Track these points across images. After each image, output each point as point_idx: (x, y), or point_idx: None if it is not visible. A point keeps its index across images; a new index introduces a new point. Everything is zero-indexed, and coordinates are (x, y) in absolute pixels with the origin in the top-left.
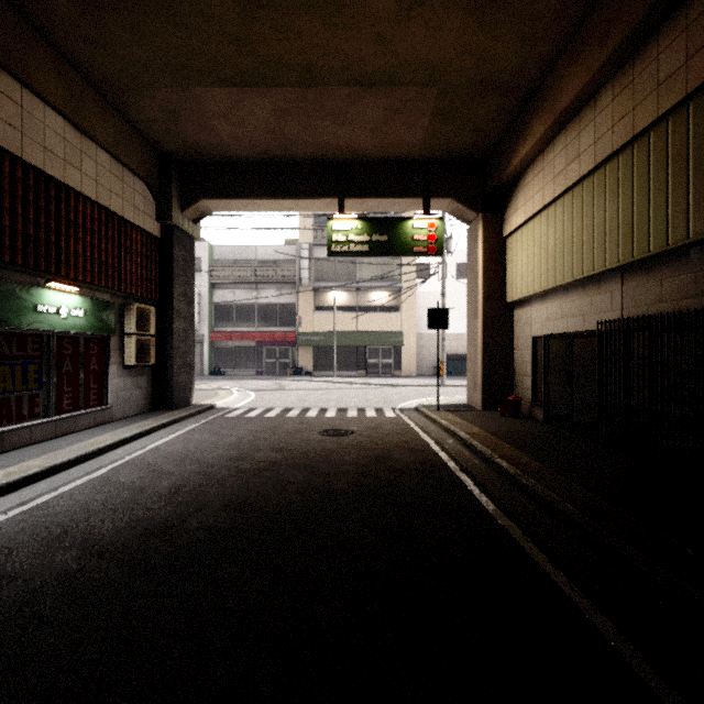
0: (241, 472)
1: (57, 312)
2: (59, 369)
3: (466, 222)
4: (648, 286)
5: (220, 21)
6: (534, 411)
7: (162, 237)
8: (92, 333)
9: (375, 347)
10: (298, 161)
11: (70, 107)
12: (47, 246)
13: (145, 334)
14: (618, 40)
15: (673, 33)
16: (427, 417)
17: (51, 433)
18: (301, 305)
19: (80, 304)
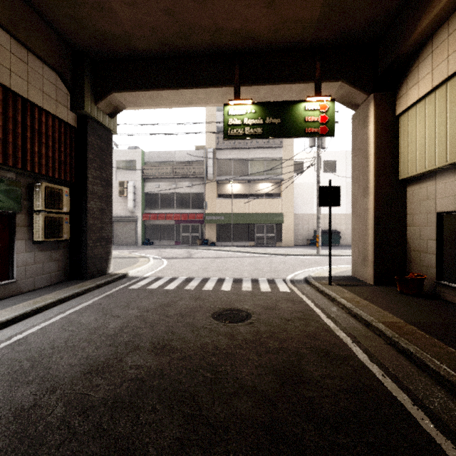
0: (83, 412)
1: None
2: None
3: (353, 107)
4: None
5: None
6: (440, 291)
7: (77, 126)
8: None
9: (262, 224)
10: (197, 52)
11: None
12: None
13: (60, 212)
14: None
15: None
16: (322, 293)
17: None
18: (207, 193)
19: None
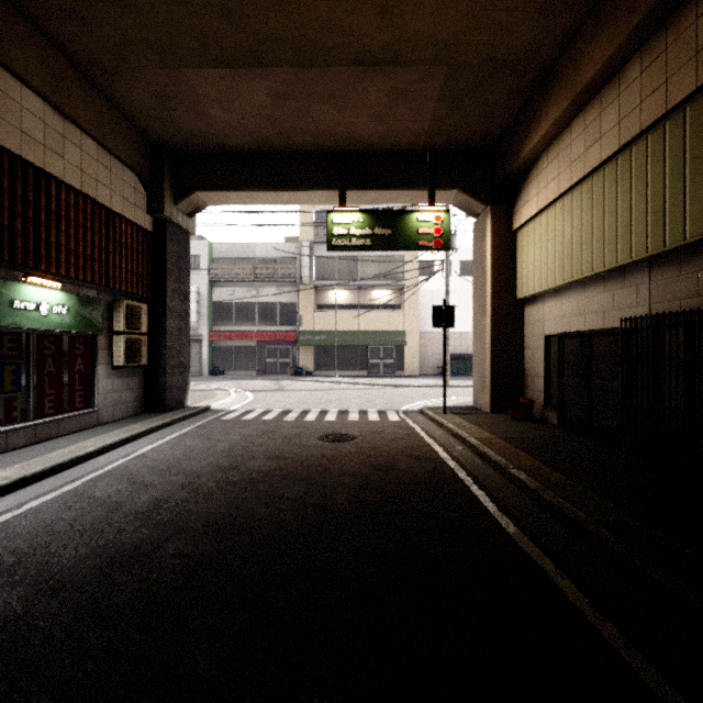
0: (231, 484)
1: (37, 309)
2: (40, 369)
3: (474, 215)
4: (682, 278)
5: None
6: (547, 415)
7: (154, 231)
8: (77, 332)
9: (377, 346)
10: (297, 151)
11: (51, 88)
12: (25, 238)
13: (136, 333)
14: (650, 3)
15: None
16: (433, 420)
17: (30, 439)
18: (302, 303)
19: (63, 300)
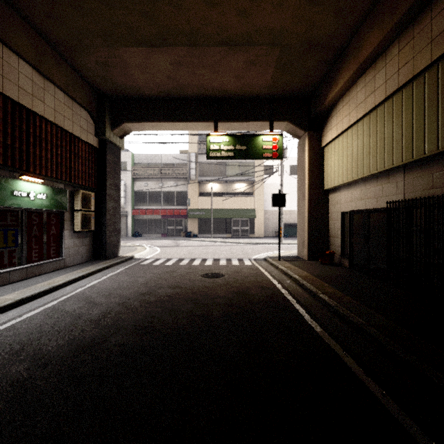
0: (148, 303)
1: (28, 196)
2: (29, 233)
3: (297, 137)
4: (423, 177)
5: (134, 0)
6: (342, 261)
7: (99, 147)
8: (52, 210)
9: (238, 218)
10: (188, 97)
11: (36, 60)
12: (20, 152)
13: (88, 211)
14: (404, 10)
15: (443, 4)
16: (272, 265)
17: (23, 276)
18: (190, 192)
19: (44, 190)
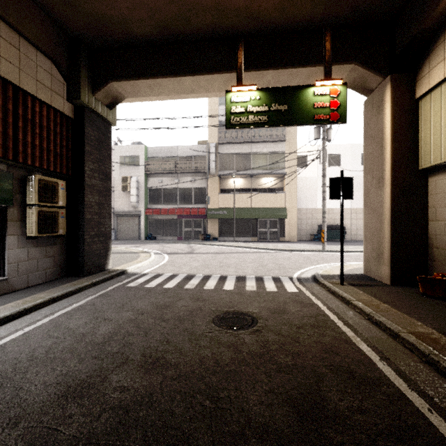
0: None
1: None
2: None
3: (366, 92)
4: None
5: None
6: None
7: (74, 117)
8: None
9: (265, 219)
10: (198, 36)
11: None
12: None
13: (55, 206)
14: None
15: None
16: (334, 293)
17: None
18: (210, 188)
19: None
